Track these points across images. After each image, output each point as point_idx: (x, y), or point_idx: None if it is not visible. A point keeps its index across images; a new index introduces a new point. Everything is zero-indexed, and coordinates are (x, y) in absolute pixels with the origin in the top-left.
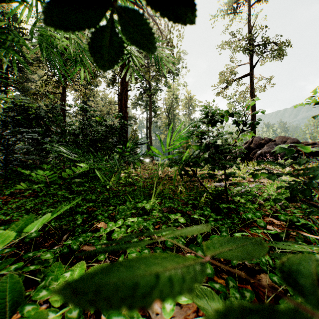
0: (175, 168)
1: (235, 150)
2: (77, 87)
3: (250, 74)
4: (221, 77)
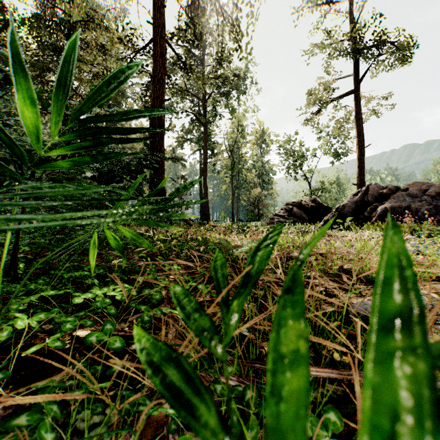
0: None
1: (339, 205)
2: None
3: (357, 89)
4: (312, 96)
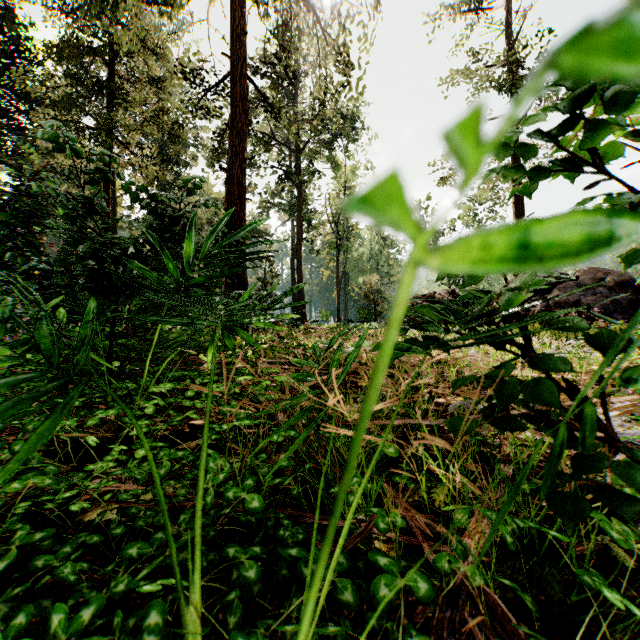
0: (368, 344)
1: None
2: (137, 161)
3: None
4: None
